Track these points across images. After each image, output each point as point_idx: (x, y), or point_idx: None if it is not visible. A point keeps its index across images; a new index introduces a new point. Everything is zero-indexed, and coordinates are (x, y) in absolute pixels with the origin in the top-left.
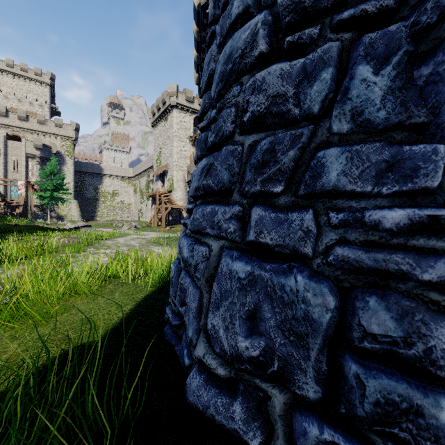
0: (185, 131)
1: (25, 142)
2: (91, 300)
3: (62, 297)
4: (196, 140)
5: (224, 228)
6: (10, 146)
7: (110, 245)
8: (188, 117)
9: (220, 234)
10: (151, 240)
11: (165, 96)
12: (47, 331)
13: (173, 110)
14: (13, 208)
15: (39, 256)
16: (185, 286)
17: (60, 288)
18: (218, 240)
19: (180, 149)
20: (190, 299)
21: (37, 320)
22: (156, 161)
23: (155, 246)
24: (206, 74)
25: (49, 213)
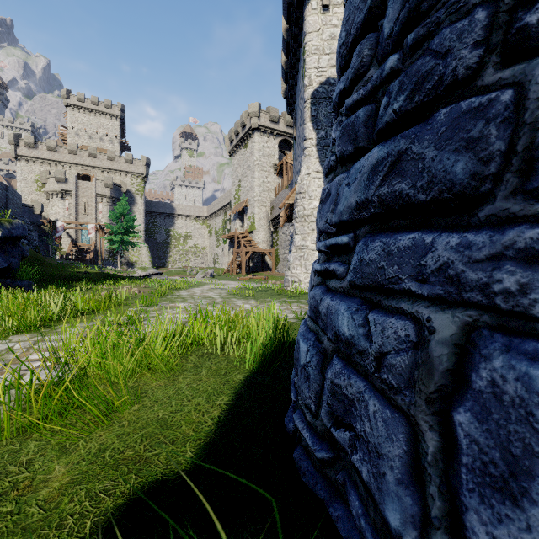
0: (269, 159)
1: (95, 182)
2: (170, 380)
3: (132, 375)
4: (340, 128)
5: (472, 281)
6: (81, 187)
7: (185, 297)
8: (271, 142)
9: (457, 295)
10: (232, 292)
11: (245, 118)
12: (110, 439)
13: (254, 133)
14: (84, 254)
15: (107, 309)
16: (348, 393)
17: (129, 361)
18: (450, 309)
19: (262, 181)
20: (379, 431)
21: (97, 417)
22: (234, 197)
23: (239, 299)
24: (362, 9)
25: (119, 259)
